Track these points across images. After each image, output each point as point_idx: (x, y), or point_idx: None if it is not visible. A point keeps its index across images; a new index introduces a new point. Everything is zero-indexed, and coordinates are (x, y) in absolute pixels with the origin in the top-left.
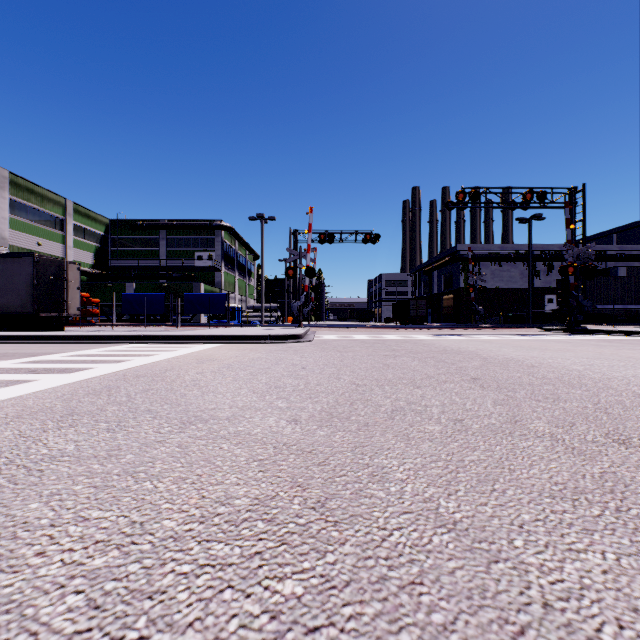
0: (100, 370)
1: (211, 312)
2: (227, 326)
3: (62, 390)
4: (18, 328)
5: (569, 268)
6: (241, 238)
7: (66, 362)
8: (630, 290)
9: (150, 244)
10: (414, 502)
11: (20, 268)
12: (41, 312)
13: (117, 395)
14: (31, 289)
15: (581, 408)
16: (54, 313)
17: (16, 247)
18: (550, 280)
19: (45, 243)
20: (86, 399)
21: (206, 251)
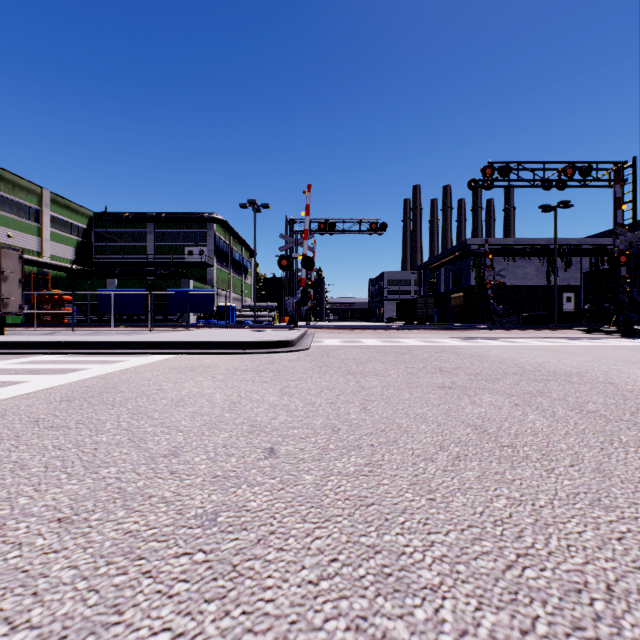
0: None
1: (197, 311)
2: (210, 327)
3: None
4: None
5: (621, 257)
6: (235, 232)
7: None
8: None
9: (137, 238)
10: None
11: None
12: None
13: None
14: None
15: None
16: None
17: None
18: (568, 277)
19: (17, 235)
20: None
21: (197, 246)
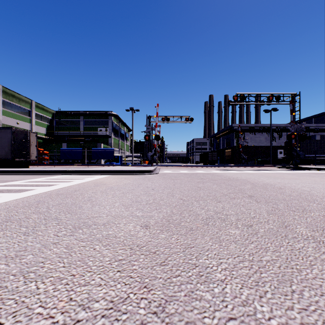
0: (38, 190)
1: (106, 158)
2: (114, 165)
3: (10, 203)
4: (4, 166)
5: (292, 135)
6: (122, 120)
7: (21, 185)
8: (322, 147)
9: (75, 123)
10: (235, 306)
11: (5, 135)
12: (16, 158)
13: (41, 207)
14: (10, 146)
15: (322, 216)
16: (23, 159)
17: (5, 125)
18: (280, 142)
19: (21, 123)
20: (21, 210)
21: (104, 127)
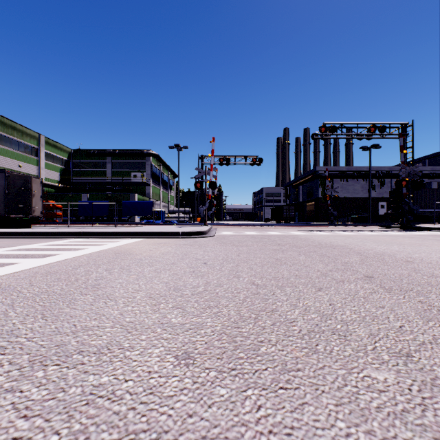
0: (20, 266)
1: (142, 214)
2: (152, 224)
3: None
4: None
5: (403, 182)
6: (164, 162)
7: (0, 257)
8: None
9: (100, 166)
10: None
11: None
12: (11, 214)
13: (0, 302)
14: (3, 197)
15: None
16: (22, 215)
17: (3, 168)
18: (382, 192)
19: (24, 165)
20: None
21: (139, 171)
